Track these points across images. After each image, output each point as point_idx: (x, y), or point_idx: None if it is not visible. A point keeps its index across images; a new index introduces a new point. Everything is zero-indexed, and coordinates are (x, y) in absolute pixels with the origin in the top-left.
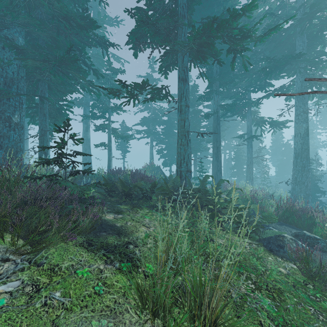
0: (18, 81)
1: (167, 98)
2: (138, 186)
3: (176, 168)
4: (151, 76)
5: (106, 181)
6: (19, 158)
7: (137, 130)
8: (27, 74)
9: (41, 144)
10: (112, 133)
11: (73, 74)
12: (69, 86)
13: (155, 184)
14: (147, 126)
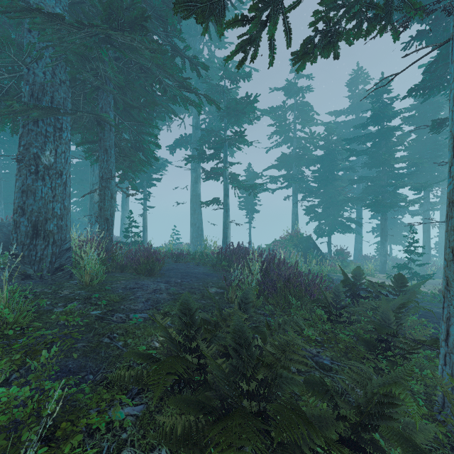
0: (54, 89)
1: (389, 22)
2: (301, 415)
3: (449, 284)
4: (294, 84)
5: (168, 334)
6: (51, 231)
7: (271, 177)
8: (68, 75)
9: (100, 204)
10: (230, 181)
11: (154, 71)
12: (151, 98)
13: (389, 393)
14: (288, 170)
